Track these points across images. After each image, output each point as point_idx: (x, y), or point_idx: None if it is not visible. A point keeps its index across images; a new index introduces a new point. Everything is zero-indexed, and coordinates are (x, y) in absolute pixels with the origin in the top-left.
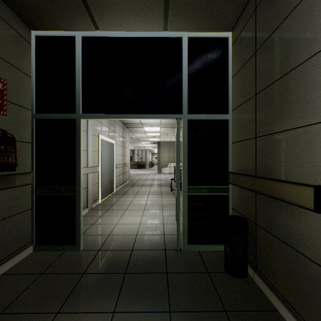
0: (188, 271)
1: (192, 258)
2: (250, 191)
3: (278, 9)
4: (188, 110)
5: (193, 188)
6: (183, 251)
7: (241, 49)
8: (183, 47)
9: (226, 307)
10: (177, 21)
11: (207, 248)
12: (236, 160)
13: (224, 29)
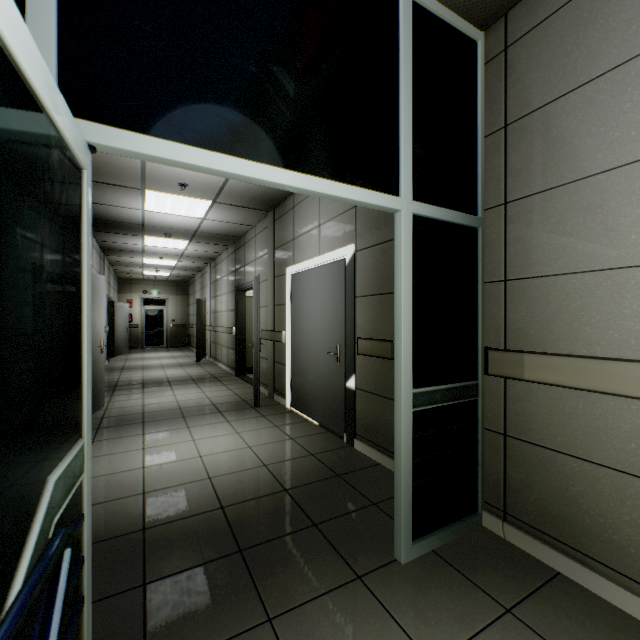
0: None
1: None
2: None
3: None
4: None
5: None
6: None
7: None
8: None
9: None
10: None
11: None
12: None
13: None
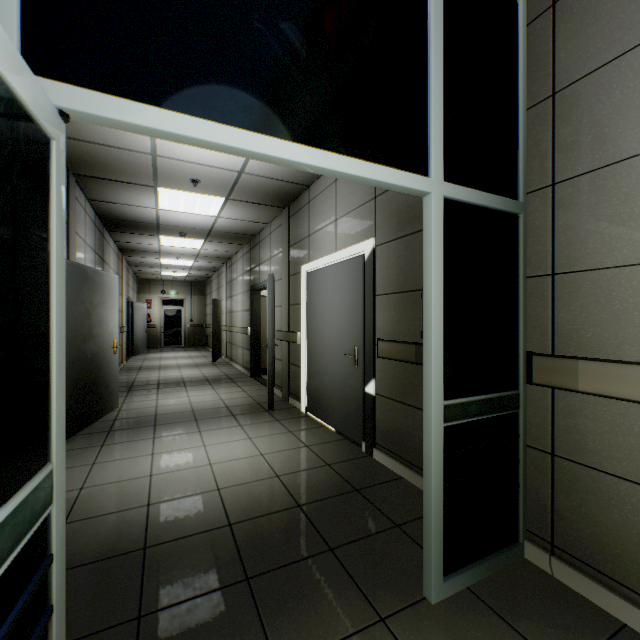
0: None
1: None
2: None
3: None
4: None
5: None
6: None
7: None
8: None
9: None
10: None
11: None
12: None
13: None
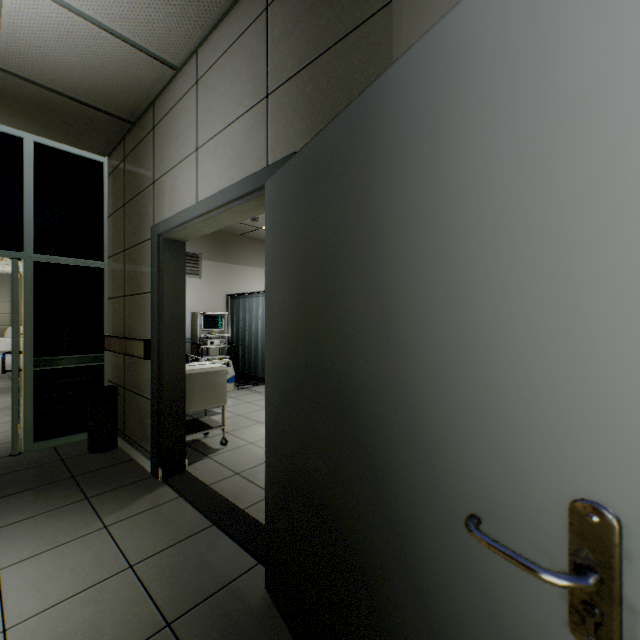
0: (31, 466)
1: (41, 455)
2: (122, 354)
3: (136, 180)
4: (36, 248)
5: (45, 360)
6: (25, 453)
7: (116, 189)
8: (26, 155)
9: (77, 474)
10: (12, 119)
11: (70, 439)
12: (113, 320)
13: (97, 153)
